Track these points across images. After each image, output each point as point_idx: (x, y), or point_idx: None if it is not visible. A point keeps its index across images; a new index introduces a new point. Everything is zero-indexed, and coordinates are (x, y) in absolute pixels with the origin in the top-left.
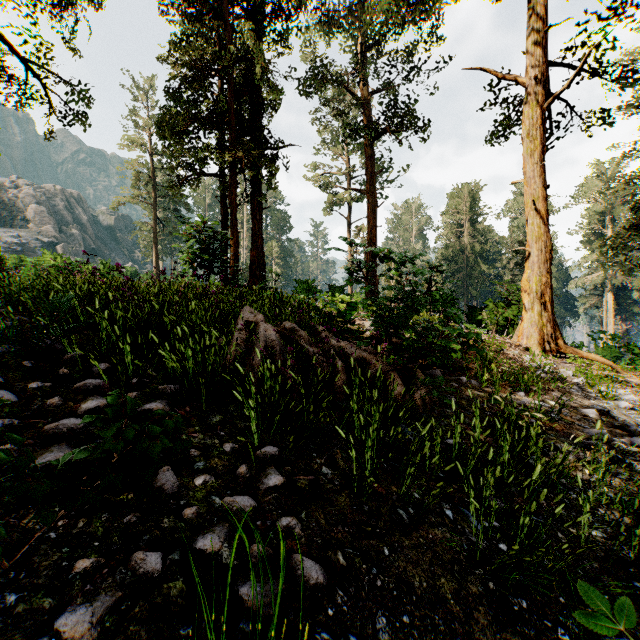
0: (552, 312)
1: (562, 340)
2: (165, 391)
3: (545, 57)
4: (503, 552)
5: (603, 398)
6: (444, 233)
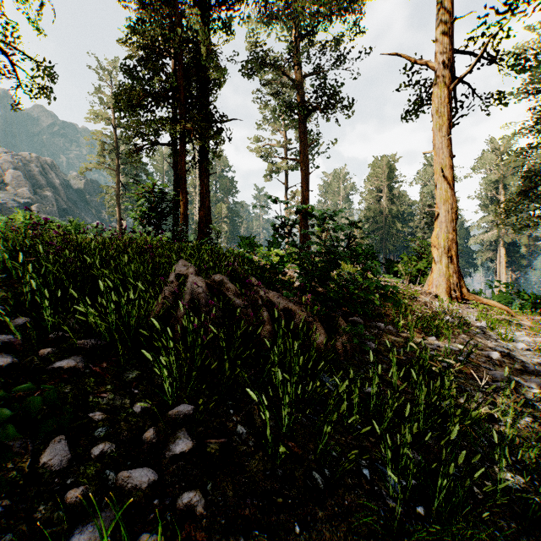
0: (457, 264)
1: (466, 288)
2: (83, 346)
3: (451, 45)
4: (421, 516)
5: (503, 340)
6: (366, 197)
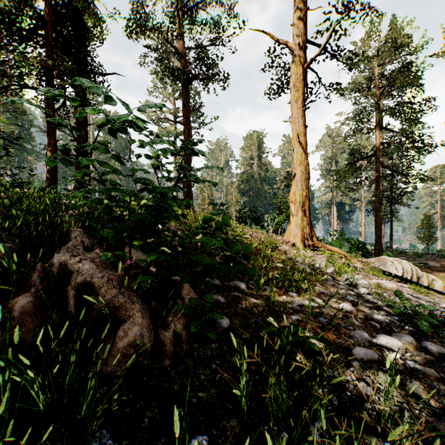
0: (309, 217)
1: (316, 237)
2: None
3: (305, 30)
4: None
5: (349, 286)
6: (241, 163)
